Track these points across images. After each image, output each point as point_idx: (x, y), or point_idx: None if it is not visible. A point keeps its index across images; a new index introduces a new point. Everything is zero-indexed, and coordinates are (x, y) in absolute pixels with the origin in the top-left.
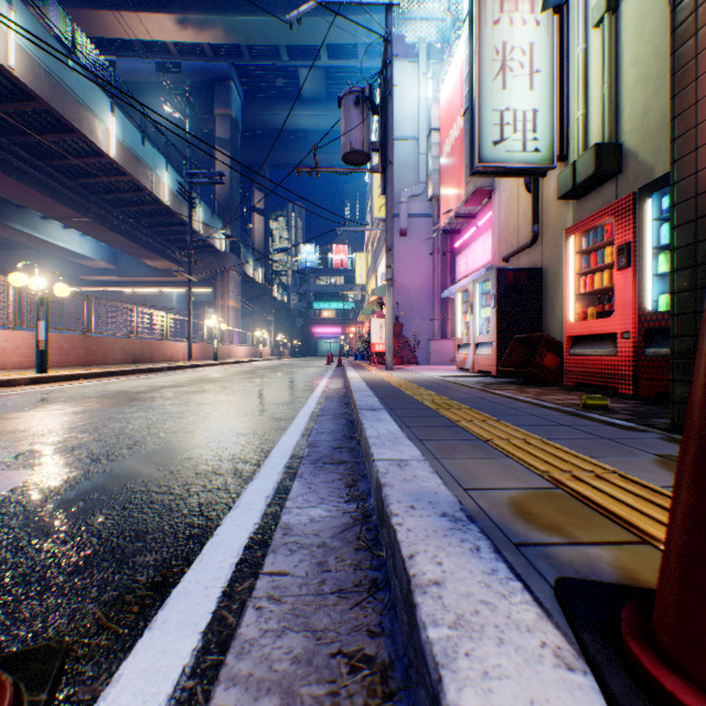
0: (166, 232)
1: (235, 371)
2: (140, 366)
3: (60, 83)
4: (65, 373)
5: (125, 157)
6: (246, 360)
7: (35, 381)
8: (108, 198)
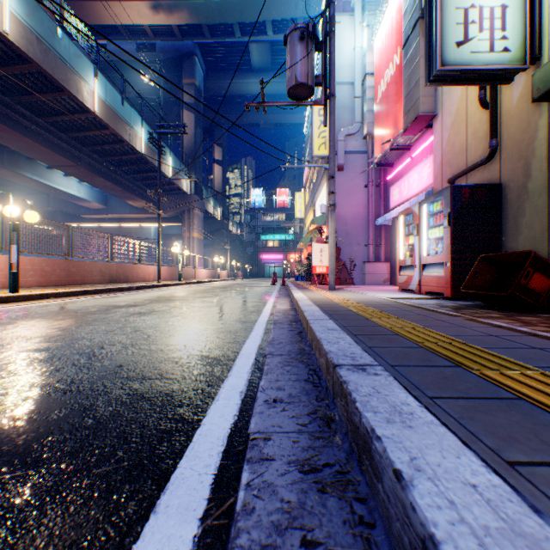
0: (143, 178)
1: (193, 290)
2: (112, 286)
3: (50, 48)
4: (35, 292)
5: (106, 113)
6: (206, 280)
7: (2, 300)
8: (96, 149)
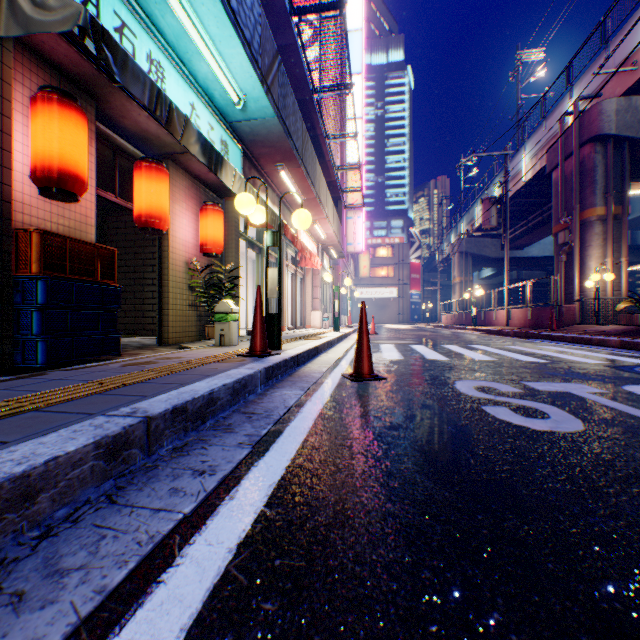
0: None
1: None
2: None
3: None
4: None
5: None
6: None
7: None
8: None
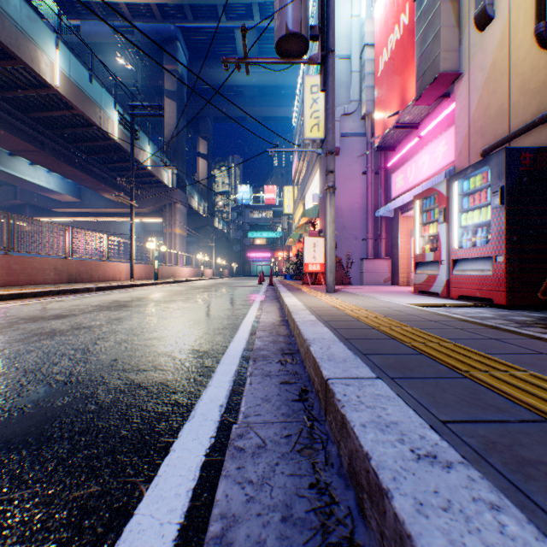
0: (119, 168)
1: (166, 291)
2: (65, 287)
3: None
4: None
5: (70, 90)
6: (187, 279)
7: None
8: (61, 133)
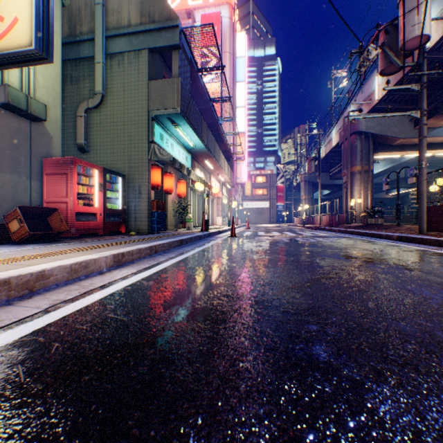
0: None
1: None
2: None
3: None
4: None
5: None
6: None
7: None
8: None
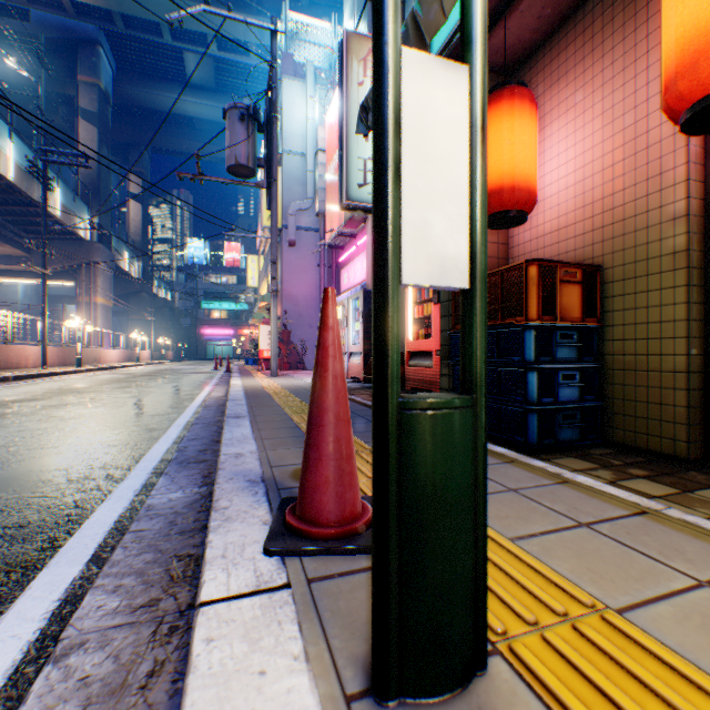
0: (8, 211)
1: (105, 379)
2: None
3: None
4: None
5: None
6: (119, 365)
7: None
8: None
